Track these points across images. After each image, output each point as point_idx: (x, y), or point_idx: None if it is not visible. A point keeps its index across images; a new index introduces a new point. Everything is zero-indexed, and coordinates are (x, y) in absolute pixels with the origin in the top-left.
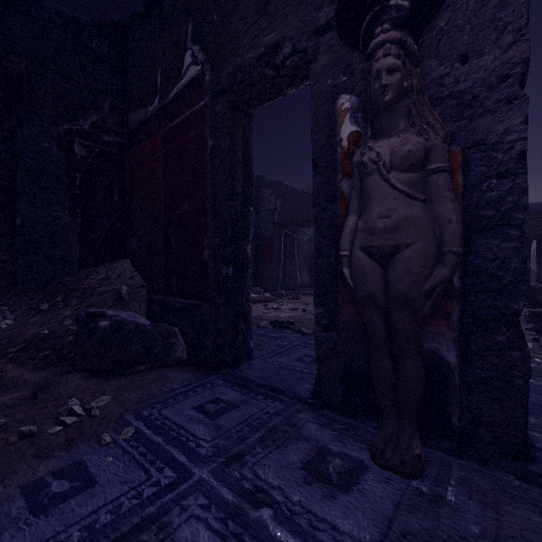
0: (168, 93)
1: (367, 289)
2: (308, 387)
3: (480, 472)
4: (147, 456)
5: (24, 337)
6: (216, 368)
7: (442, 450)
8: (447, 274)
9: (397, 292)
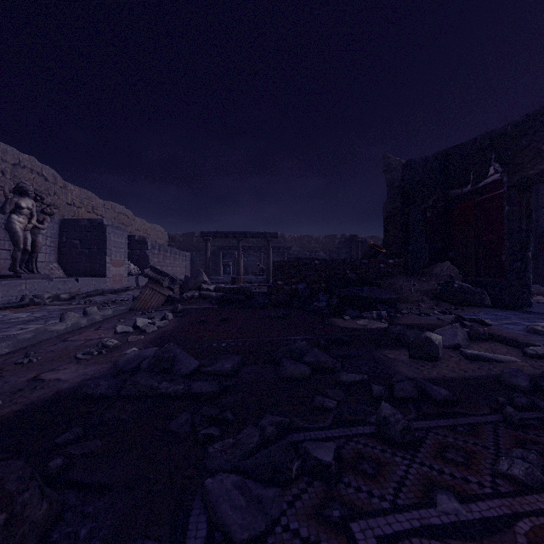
0: (478, 183)
1: None
2: None
3: None
4: (492, 316)
5: (423, 289)
6: (509, 309)
7: None
8: None
9: None
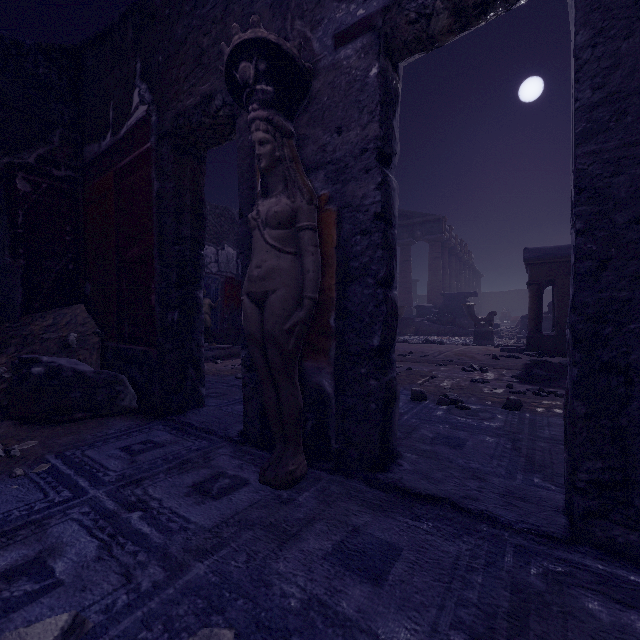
0: (120, 129)
1: (249, 329)
2: (242, 428)
3: (343, 483)
4: (53, 484)
5: None
6: (163, 415)
7: (324, 470)
8: (303, 316)
9: (266, 331)
